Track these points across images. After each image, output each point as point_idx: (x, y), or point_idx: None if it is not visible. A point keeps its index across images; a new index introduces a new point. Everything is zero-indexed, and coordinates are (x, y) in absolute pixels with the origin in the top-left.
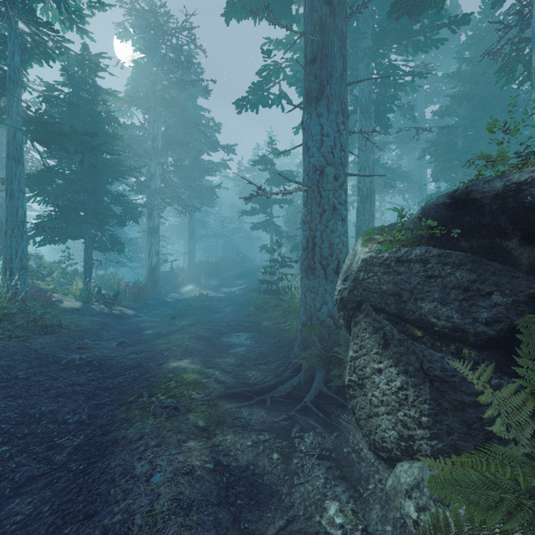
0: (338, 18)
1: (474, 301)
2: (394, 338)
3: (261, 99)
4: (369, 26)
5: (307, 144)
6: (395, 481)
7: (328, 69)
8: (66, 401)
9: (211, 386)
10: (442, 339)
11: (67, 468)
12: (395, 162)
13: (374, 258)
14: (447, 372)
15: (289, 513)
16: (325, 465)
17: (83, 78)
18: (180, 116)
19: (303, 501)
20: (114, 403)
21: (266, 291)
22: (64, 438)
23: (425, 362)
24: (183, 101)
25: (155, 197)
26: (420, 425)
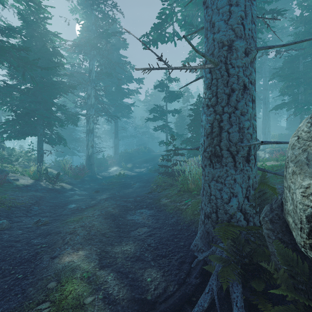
0: None
1: None
2: None
3: (160, 35)
4: None
5: (211, 20)
6: None
7: None
8: None
9: None
10: None
11: None
12: None
13: None
14: None
15: None
16: None
17: (34, 21)
18: (107, 57)
19: None
20: None
21: (164, 173)
22: None
23: None
24: (110, 49)
25: (90, 110)
26: None
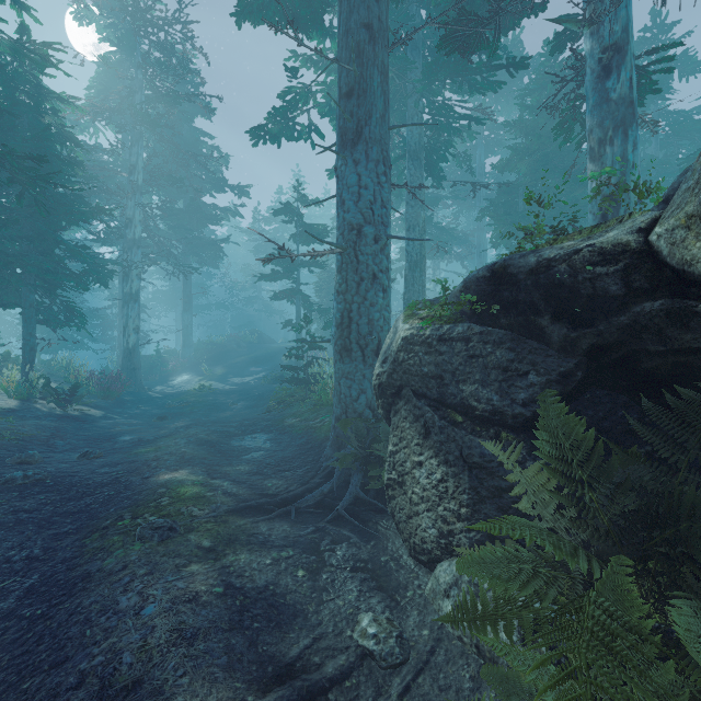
0: (379, 47)
1: (512, 381)
2: (435, 425)
3: (284, 129)
4: (419, 53)
5: (341, 196)
6: (435, 582)
7: (367, 108)
8: (7, 534)
9: (218, 500)
10: (482, 424)
11: (17, 616)
12: (452, 221)
13: (415, 336)
14: (486, 458)
15: (316, 631)
16: (359, 577)
17: (20, 73)
18: (171, 141)
19: (332, 618)
20: (82, 530)
21: (291, 380)
22: (9, 580)
23: (465, 449)
24: (175, 120)
25: (133, 251)
26: (459, 518)
